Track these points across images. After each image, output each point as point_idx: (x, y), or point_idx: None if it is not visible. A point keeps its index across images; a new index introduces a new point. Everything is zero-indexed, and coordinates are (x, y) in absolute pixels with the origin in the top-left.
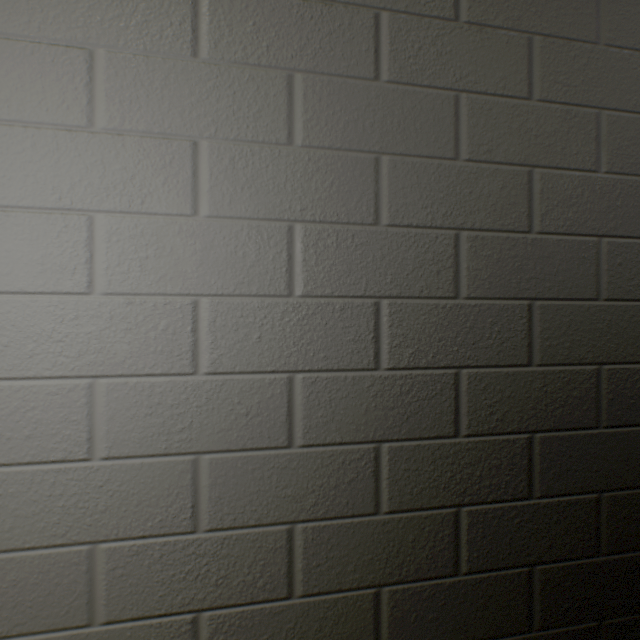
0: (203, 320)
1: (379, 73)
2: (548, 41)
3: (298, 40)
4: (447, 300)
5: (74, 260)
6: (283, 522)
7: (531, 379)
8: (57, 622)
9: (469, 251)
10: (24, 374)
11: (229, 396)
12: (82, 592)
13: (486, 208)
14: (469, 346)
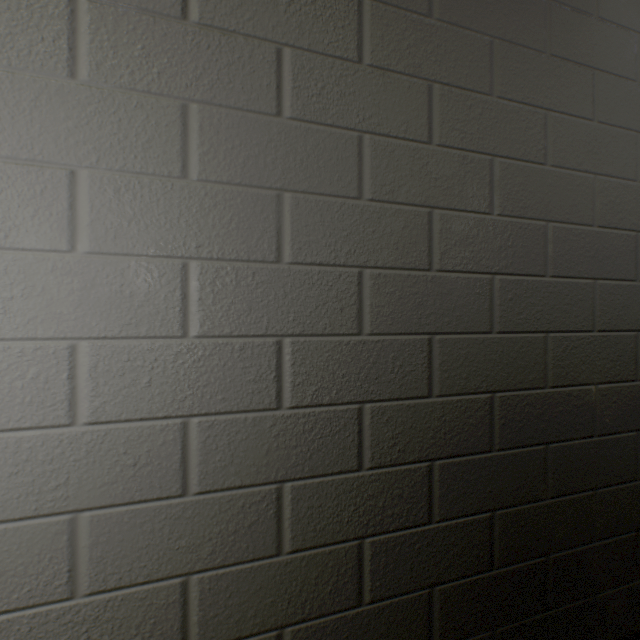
0: (82, 365)
1: (281, 109)
2: (447, 89)
3: (194, 69)
4: (351, 337)
5: None
6: (177, 575)
7: (431, 410)
8: None
9: (372, 288)
10: None
11: (114, 446)
12: None
13: (389, 247)
14: (372, 381)
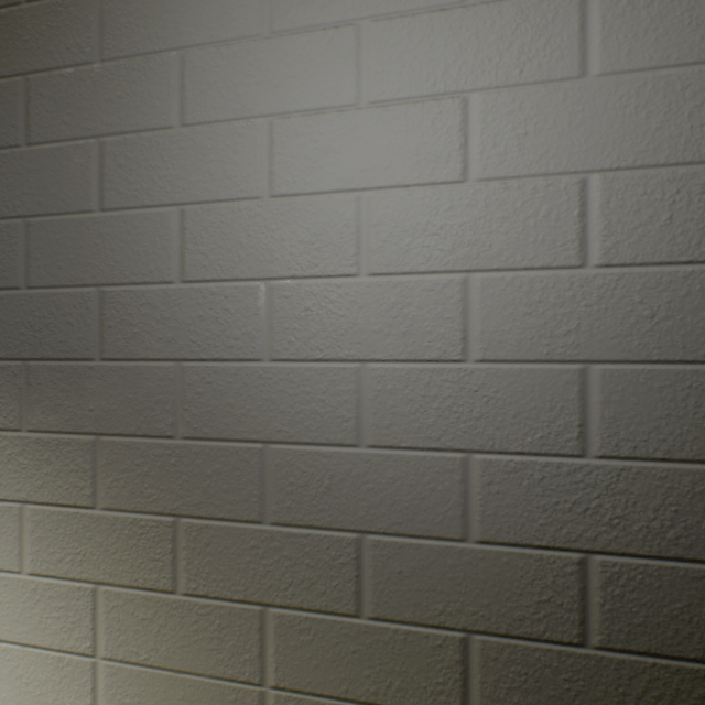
0: (592, 202)
1: None
2: None
3: None
4: None
5: (447, 147)
6: (703, 461)
7: None
8: (431, 530)
9: None
10: (400, 270)
11: (626, 294)
12: (455, 503)
13: None
14: None
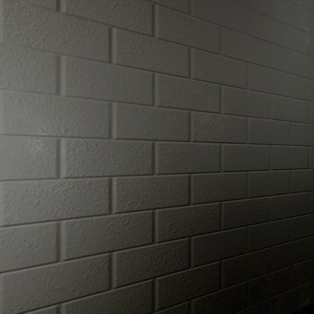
0: None
1: (111, 59)
2: (198, 51)
3: (63, 37)
4: (148, 175)
5: None
6: (54, 303)
7: (190, 211)
8: None
9: (160, 151)
10: None
11: (18, 237)
12: None
13: (168, 130)
14: (160, 198)
